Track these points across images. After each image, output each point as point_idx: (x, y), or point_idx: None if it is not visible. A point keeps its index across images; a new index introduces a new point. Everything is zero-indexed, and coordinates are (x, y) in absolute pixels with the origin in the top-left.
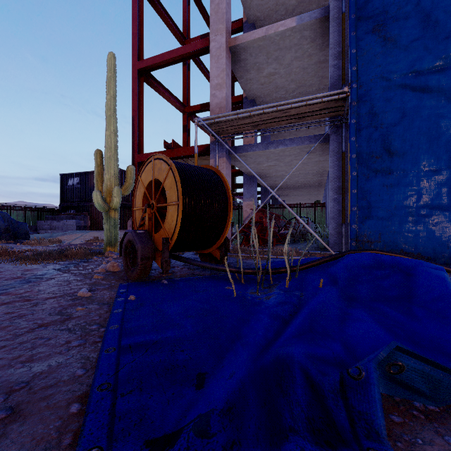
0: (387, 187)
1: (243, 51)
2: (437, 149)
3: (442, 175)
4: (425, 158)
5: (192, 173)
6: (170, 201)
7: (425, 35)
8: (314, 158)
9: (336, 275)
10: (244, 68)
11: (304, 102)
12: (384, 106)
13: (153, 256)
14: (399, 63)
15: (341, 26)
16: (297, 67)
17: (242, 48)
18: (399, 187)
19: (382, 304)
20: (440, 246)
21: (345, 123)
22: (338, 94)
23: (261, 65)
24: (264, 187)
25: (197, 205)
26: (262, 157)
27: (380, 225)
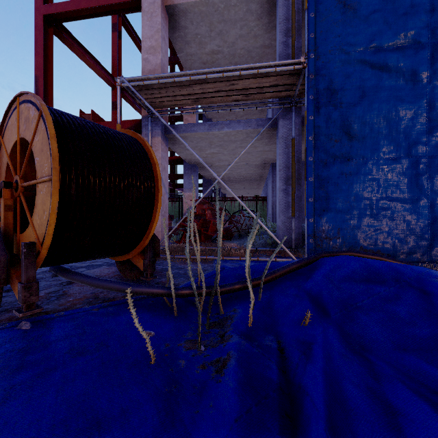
0: (347, 175)
1: (182, 15)
2: (396, 134)
3: (401, 163)
4: (385, 145)
5: (89, 130)
6: (40, 176)
7: (385, 7)
8: (260, 146)
9: (320, 297)
10: (183, 38)
11: (256, 70)
12: (343, 83)
13: (4, 278)
14: (358, 35)
15: (290, 0)
16: (242, 48)
17: (181, 10)
18: (358, 175)
19: (419, 360)
20: (399, 242)
21: (295, 107)
22: (293, 65)
23: (203, 39)
24: (206, 178)
25: (96, 184)
26: (204, 141)
27: (339, 219)
